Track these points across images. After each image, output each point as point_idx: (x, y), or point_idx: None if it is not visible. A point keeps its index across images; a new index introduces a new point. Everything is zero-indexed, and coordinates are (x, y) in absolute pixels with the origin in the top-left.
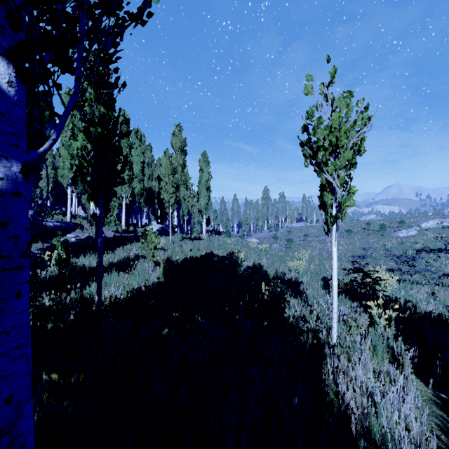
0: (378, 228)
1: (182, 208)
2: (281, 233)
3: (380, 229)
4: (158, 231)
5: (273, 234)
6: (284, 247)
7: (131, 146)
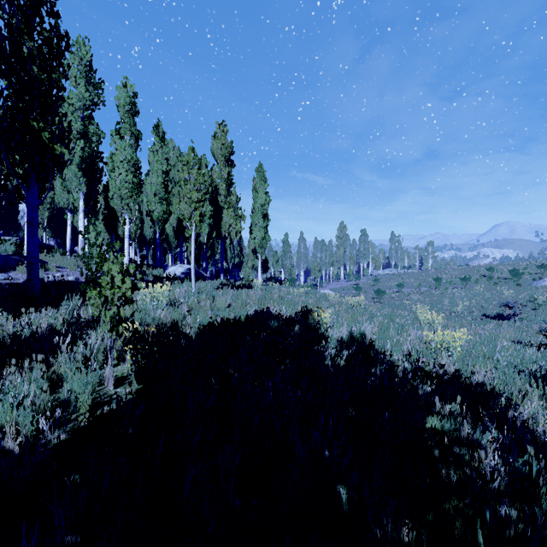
0: (505, 275)
1: (229, 247)
2: (364, 282)
3: (513, 277)
4: (184, 274)
5: (354, 284)
6: (371, 301)
7: (138, 135)
